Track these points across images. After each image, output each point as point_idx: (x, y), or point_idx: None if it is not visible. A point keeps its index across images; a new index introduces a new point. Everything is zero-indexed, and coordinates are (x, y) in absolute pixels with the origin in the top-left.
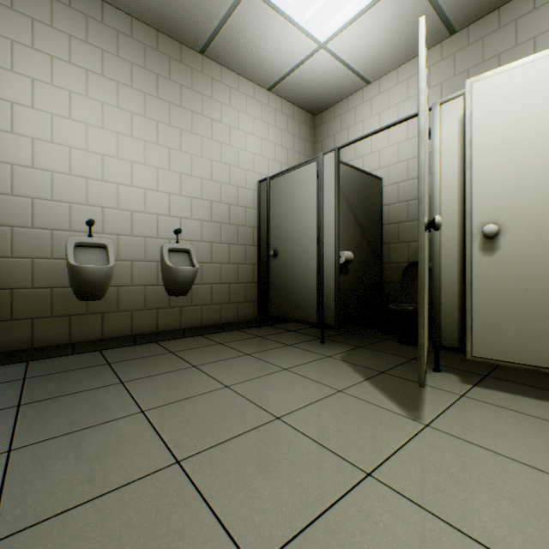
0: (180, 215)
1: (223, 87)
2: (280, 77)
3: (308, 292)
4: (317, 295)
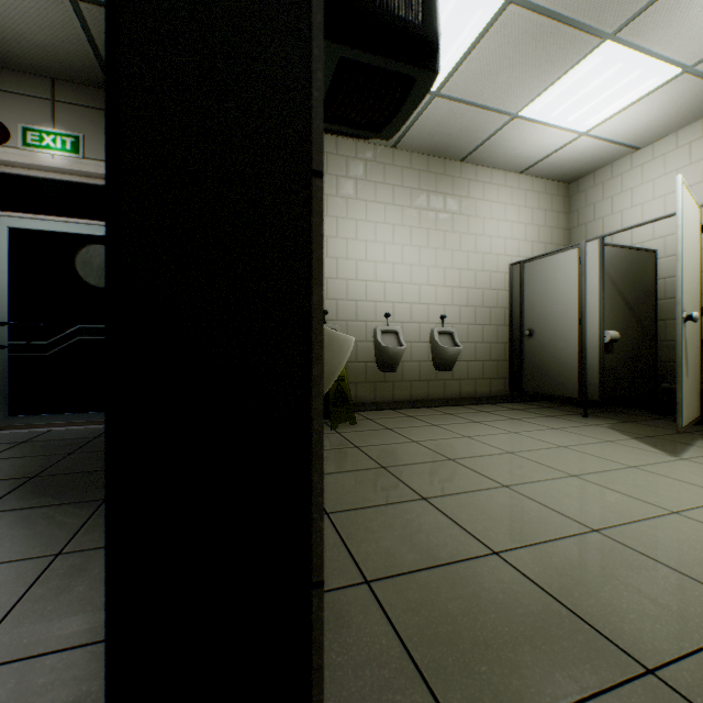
0: (444, 303)
1: (477, 184)
2: (534, 162)
3: (568, 370)
4: (579, 372)
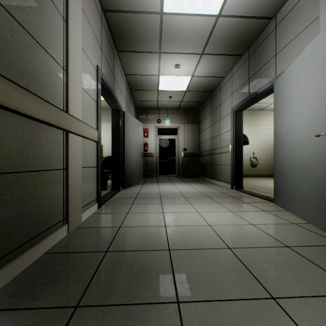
0: (253, 149)
1: (264, 115)
2: None
3: None
4: None
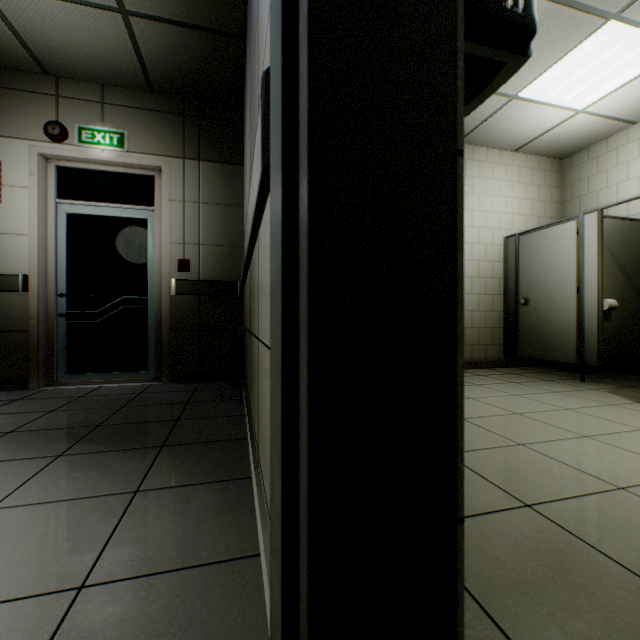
0: None
1: (473, 162)
2: (529, 140)
3: (565, 337)
4: (576, 339)
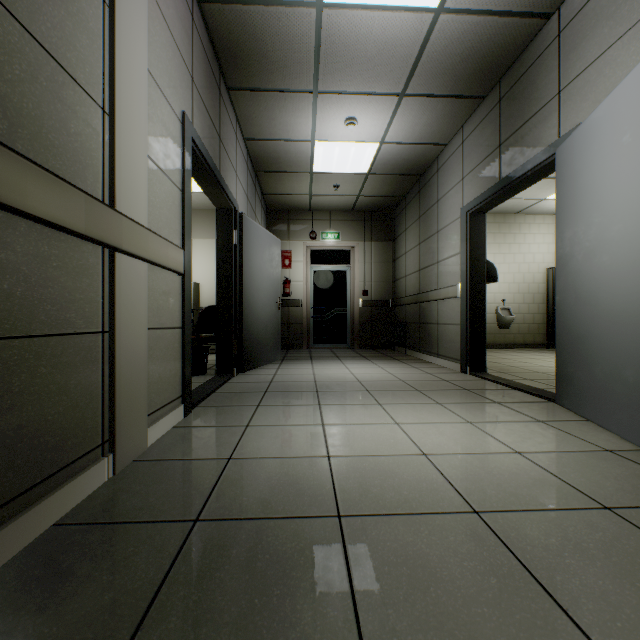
0: (503, 292)
1: (525, 224)
2: None
3: None
4: None
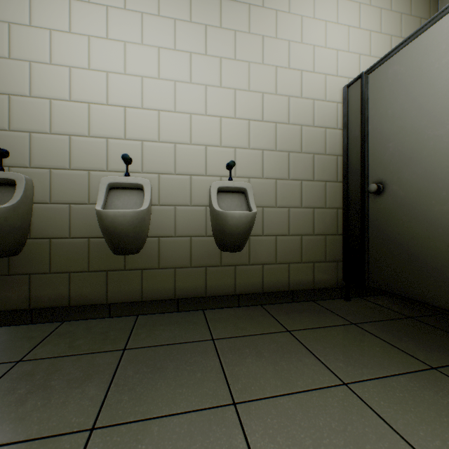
0: (234, 144)
1: None
2: None
3: None
4: None
